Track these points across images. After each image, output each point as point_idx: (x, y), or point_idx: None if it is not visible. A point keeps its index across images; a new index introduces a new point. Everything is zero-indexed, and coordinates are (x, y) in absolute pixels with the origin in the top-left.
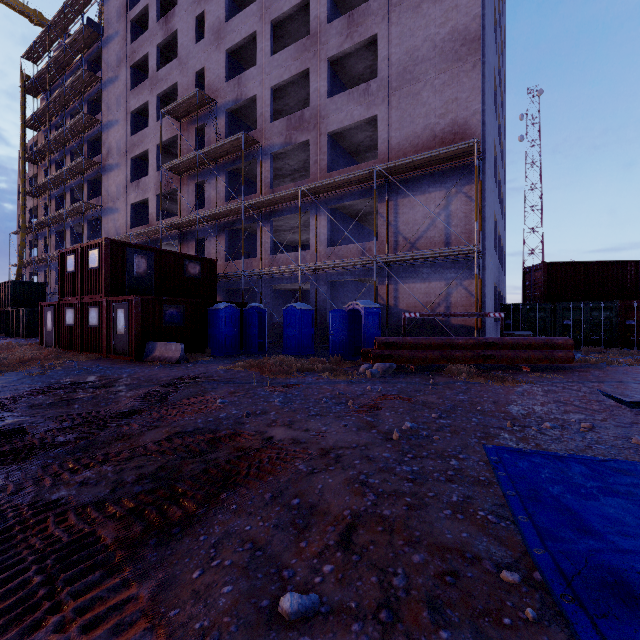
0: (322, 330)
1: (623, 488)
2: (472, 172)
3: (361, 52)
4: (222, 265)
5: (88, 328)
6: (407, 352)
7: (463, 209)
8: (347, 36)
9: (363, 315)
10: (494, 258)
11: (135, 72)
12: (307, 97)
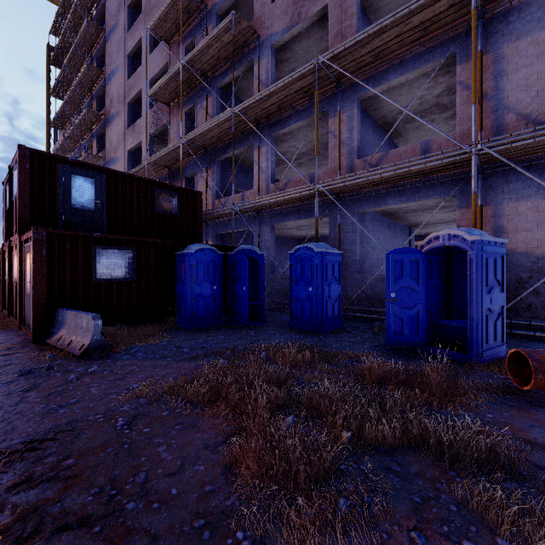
0: (348, 287)
1: None
2: None
3: None
4: (213, 204)
5: (14, 283)
6: None
7: None
8: None
9: (476, 259)
10: None
11: (133, 14)
12: None
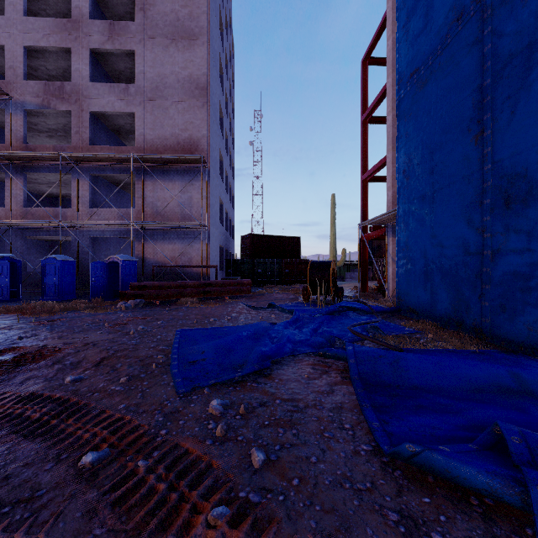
0: (84, 278)
1: (220, 333)
2: (202, 174)
3: (122, 55)
4: None
5: None
6: (154, 292)
7: (197, 197)
8: (109, 39)
9: (122, 266)
10: (220, 229)
11: None
12: (67, 68)
